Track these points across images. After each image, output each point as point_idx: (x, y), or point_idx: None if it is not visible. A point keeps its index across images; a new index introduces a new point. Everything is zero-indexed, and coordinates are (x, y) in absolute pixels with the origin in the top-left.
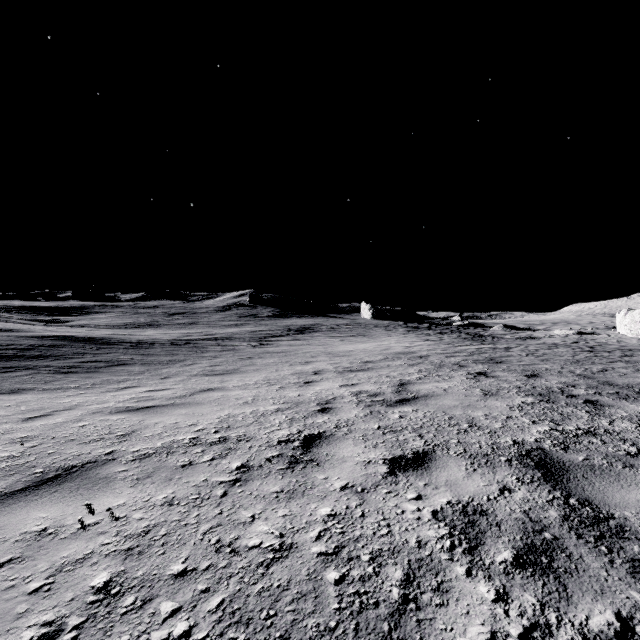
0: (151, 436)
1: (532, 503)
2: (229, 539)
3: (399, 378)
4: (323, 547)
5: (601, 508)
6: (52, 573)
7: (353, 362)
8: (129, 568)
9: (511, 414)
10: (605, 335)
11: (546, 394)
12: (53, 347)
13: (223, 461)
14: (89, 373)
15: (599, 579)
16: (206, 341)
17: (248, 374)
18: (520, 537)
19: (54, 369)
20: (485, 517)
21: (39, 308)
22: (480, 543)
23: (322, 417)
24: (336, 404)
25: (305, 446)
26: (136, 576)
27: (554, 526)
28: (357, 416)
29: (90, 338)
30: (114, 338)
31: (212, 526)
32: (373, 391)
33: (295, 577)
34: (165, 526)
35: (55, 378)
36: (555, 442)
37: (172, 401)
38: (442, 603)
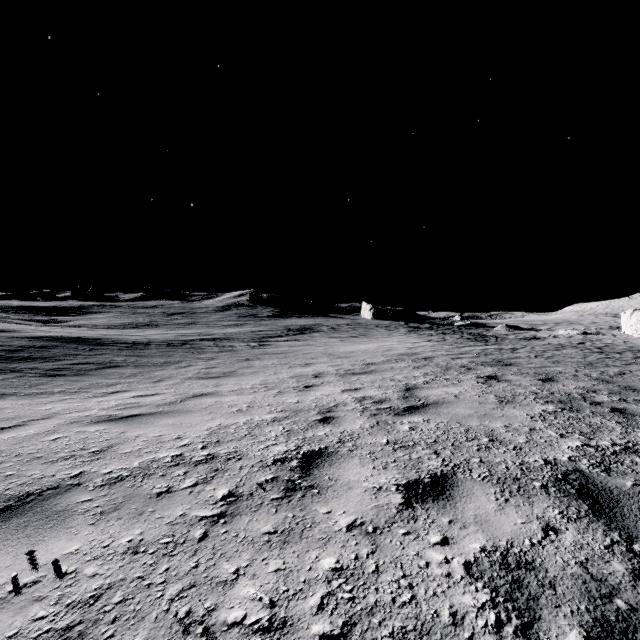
0: (129, 453)
1: (588, 550)
2: (203, 610)
3: (405, 382)
4: (327, 624)
5: None
6: None
7: (355, 364)
8: None
9: (534, 425)
10: (610, 335)
11: (567, 401)
12: (44, 348)
13: (207, 487)
14: (78, 376)
15: None
16: (204, 342)
17: (245, 377)
18: (585, 607)
19: (41, 372)
20: (533, 573)
21: (37, 308)
22: (535, 617)
23: (323, 429)
24: (338, 412)
25: (304, 467)
26: None
27: (625, 588)
28: (362, 427)
29: (84, 339)
30: (109, 339)
31: (183, 588)
32: (378, 397)
33: None
34: (122, 588)
35: (40, 382)
36: (593, 462)
37: (160, 408)
38: None
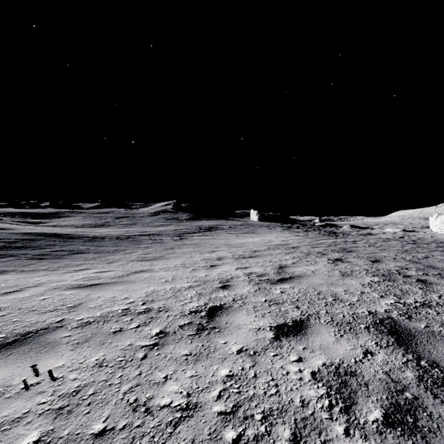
0: (93, 307)
1: (391, 365)
2: (145, 398)
3: (279, 263)
4: (223, 406)
5: None
6: None
7: (245, 251)
8: (57, 427)
9: (364, 290)
10: (422, 232)
11: (387, 275)
12: (32, 240)
13: (146, 328)
14: (56, 259)
15: None
16: (141, 236)
17: (170, 260)
18: (386, 397)
19: (31, 256)
20: (355, 378)
21: (26, 213)
22: (353, 402)
23: (223, 292)
24: (233, 282)
25: (210, 316)
26: (62, 435)
27: (412, 386)
28: (249, 291)
29: (59, 234)
30: (76, 234)
31: (132, 386)
32: (260, 272)
33: (198, 437)
34: (93, 386)
35: (31, 263)
36: (400, 312)
37: (113, 280)
38: None
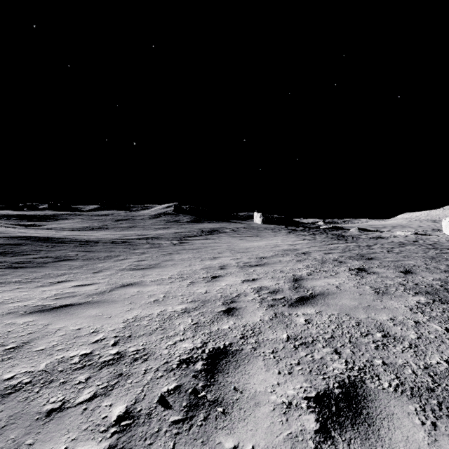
0: (42, 350)
1: None
2: None
3: (292, 273)
4: None
5: None
6: None
7: (251, 258)
8: None
9: (416, 318)
10: (435, 235)
11: (433, 292)
12: (17, 245)
13: (104, 402)
14: (36, 268)
15: None
16: (139, 240)
17: (166, 268)
18: None
19: (8, 264)
20: None
21: (22, 216)
22: None
23: (227, 321)
24: (240, 303)
25: (209, 371)
26: None
27: None
28: (262, 320)
29: (50, 238)
30: (69, 238)
31: None
32: (272, 287)
33: None
34: None
35: (4, 273)
36: None
37: (90, 298)
38: None
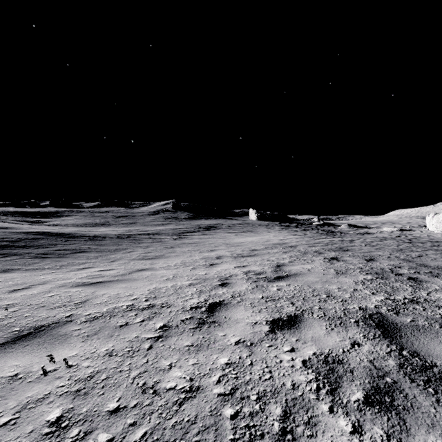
0: (99, 303)
1: (375, 354)
2: (152, 382)
3: (276, 261)
4: (222, 389)
5: (426, 358)
6: (18, 410)
7: (244, 250)
8: (76, 406)
9: (356, 287)
10: (419, 231)
11: (380, 273)
12: (35, 240)
13: (150, 322)
14: (59, 258)
15: (430, 415)
16: (142, 235)
17: (170, 258)
18: (368, 381)
19: (34, 255)
20: (341, 365)
21: (26, 213)
22: (339, 386)
23: (222, 289)
24: (232, 280)
25: (209, 311)
26: (81, 412)
27: (393, 372)
28: (247, 289)
29: (61, 233)
30: (77, 233)
31: (140, 372)
32: (258, 271)
33: (201, 413)
34: (105, 372)
35: (35, 261)
36: (389, 308)
37: (116, 278)
38: (312, 434)
